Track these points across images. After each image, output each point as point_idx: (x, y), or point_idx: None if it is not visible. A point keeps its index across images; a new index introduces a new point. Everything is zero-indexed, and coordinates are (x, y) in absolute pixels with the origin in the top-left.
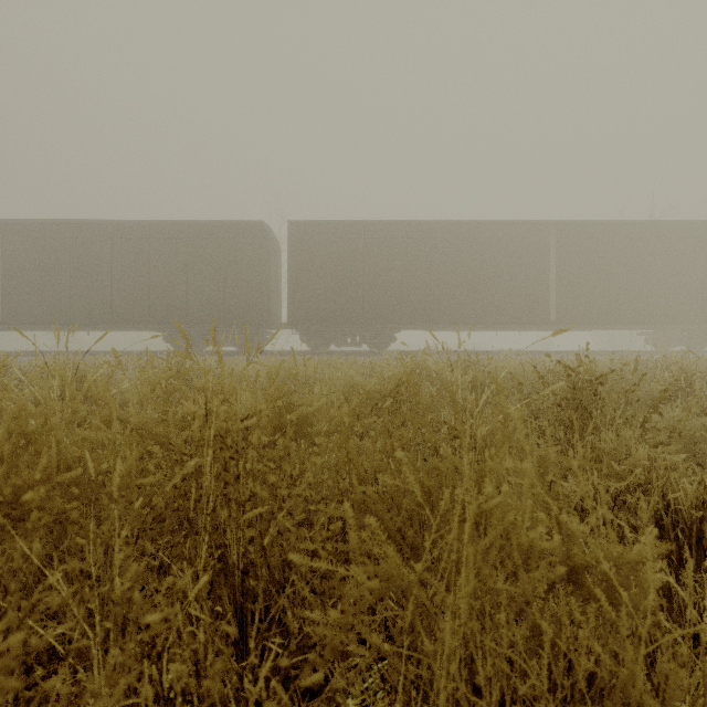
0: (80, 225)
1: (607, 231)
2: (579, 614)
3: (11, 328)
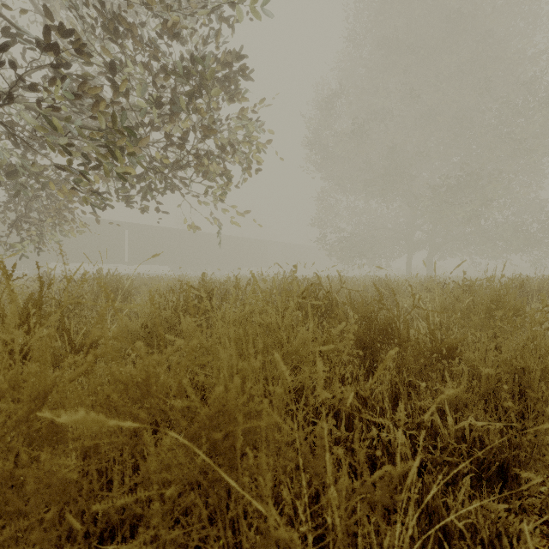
0: None
1: (148, 229)
2: None
3: None
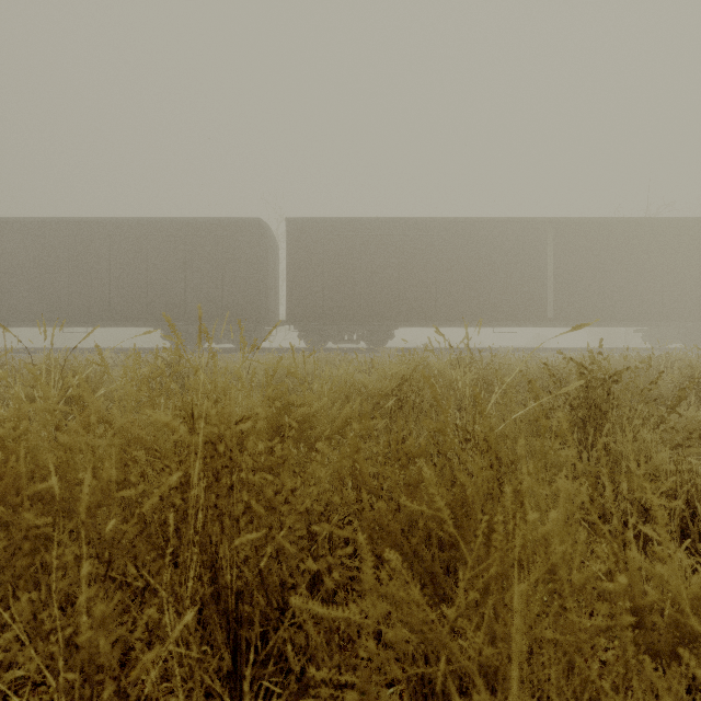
0: (78, 223)
1: (604, 228)
2: (655, 678)
3: (10, 325)
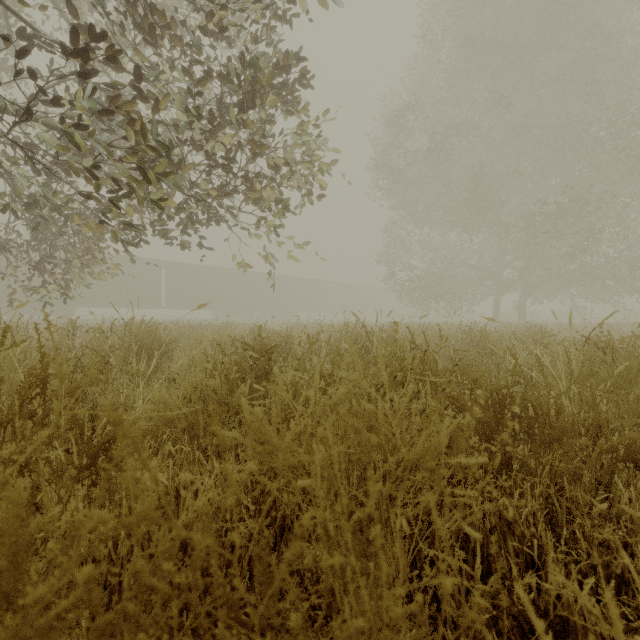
0: None
1: (188, 268)
2: None
3: None
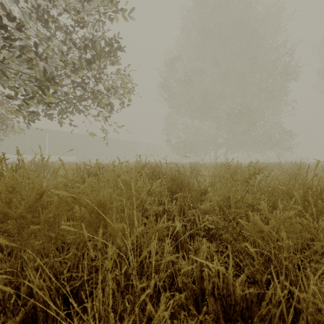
0: None
1: (62, 133)
2: None
3: None
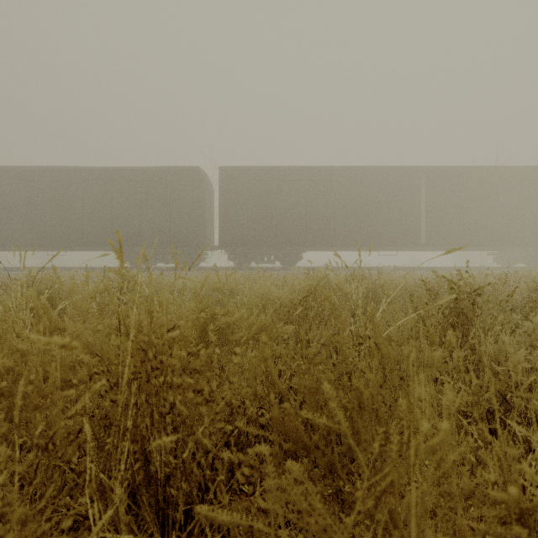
0: (58, 170)
1: (464, 174)
2: None
3: (6, 249)
